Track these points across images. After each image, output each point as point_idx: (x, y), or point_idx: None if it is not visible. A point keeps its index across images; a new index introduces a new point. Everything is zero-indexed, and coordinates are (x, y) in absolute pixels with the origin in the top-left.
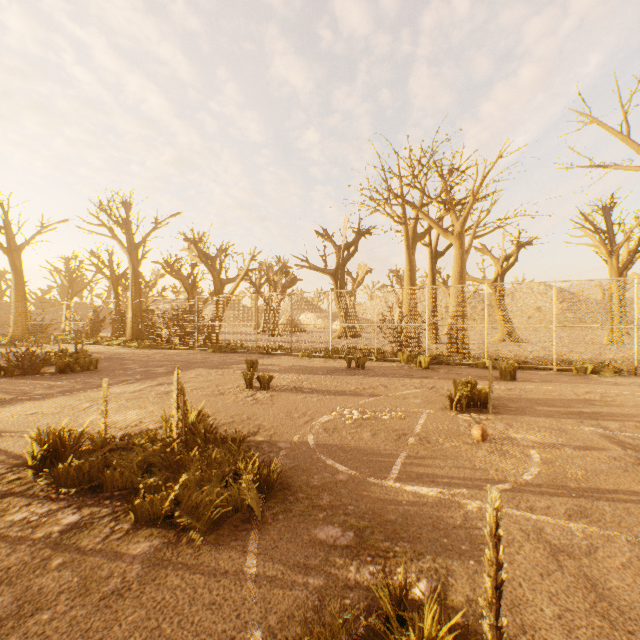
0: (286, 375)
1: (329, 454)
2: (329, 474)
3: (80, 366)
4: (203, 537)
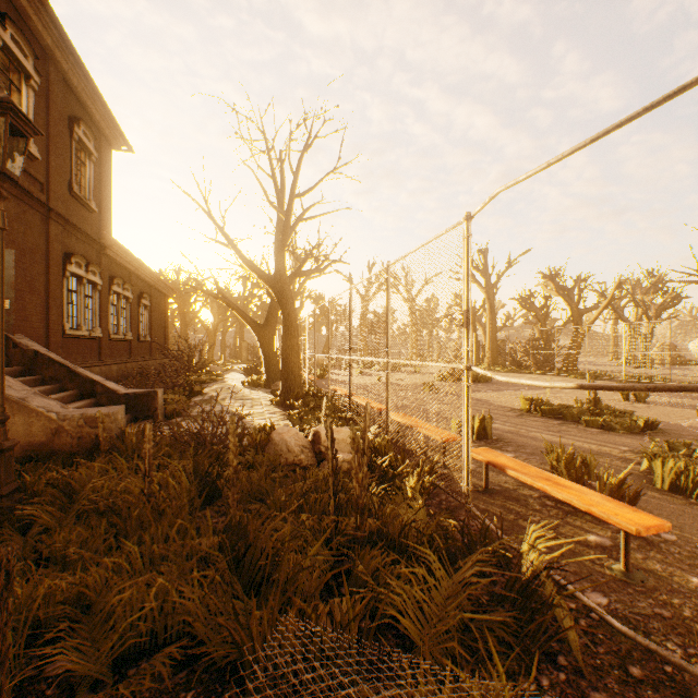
0: (662, 398)
1: (697, 430)
2: (694, 434)
3: (482, 379)
4: (620, 431)
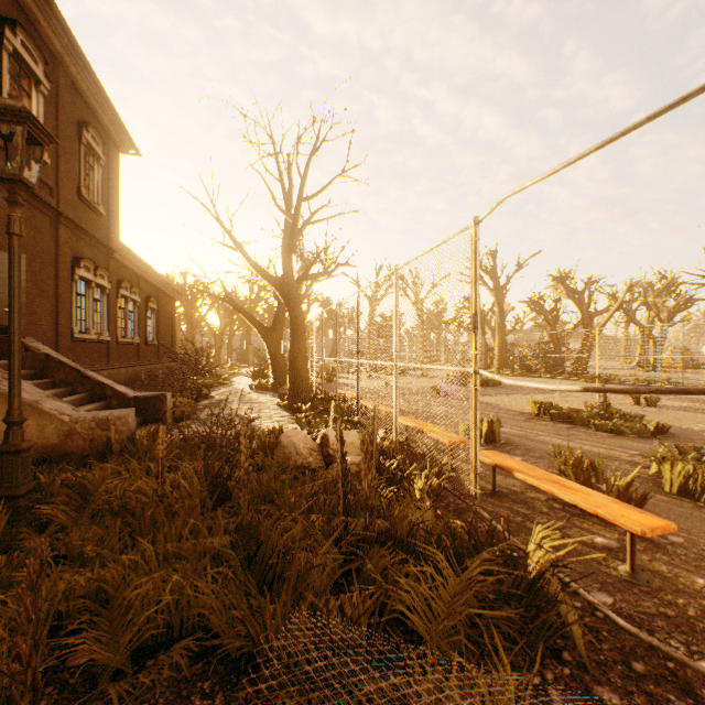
0: (674, 402)
1: None
2: None
3: (491, 383)
4: (630, 435)
